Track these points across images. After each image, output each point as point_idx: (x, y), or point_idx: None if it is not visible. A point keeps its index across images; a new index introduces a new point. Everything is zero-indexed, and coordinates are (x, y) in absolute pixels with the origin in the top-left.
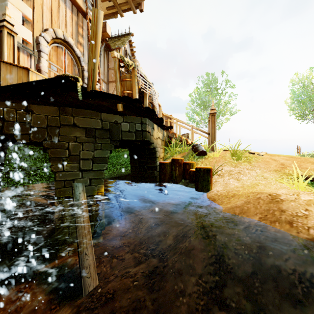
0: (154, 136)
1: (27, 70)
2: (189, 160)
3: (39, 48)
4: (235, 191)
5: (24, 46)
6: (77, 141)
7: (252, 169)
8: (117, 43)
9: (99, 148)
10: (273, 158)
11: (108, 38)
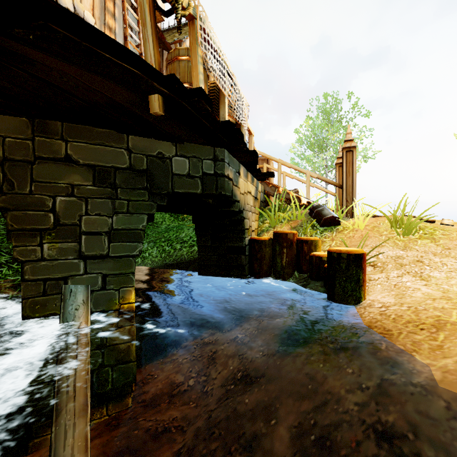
0: (241, 189)
1: None
2: (306, 235)
3: None
4: (436, 311)
5: None
6: (75, 194)
7: (446, 253)
8: (177, 35)
9: (125, 210)
10: None
11: (163, 31)
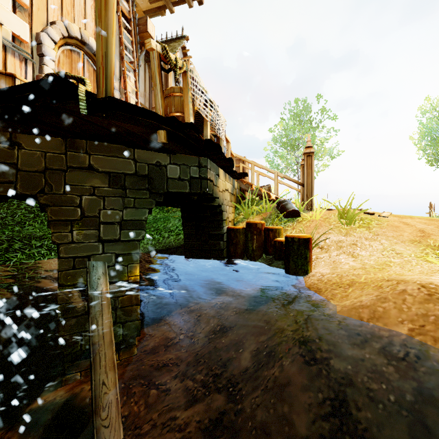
0: (220, 187)
1: (12, 78)
2: (273, 225)
3: (41, 51)
4: (353, 276)
5: (15, 45)
6: (95, 194)
7: (375, 238)
8: None
9: (132, 205)
10: (405, 222)
11: None
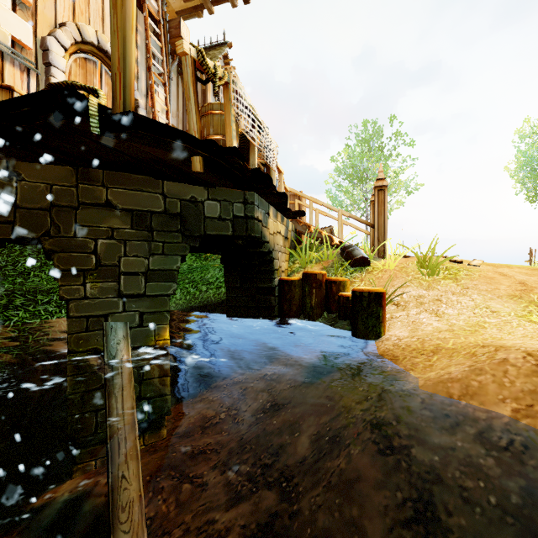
0: (270, 229)
1: (10, 91)
2: (337, 275)
3: (47, 59)
4: (438, 340)
5: (15, 52)
6: (114, 237)
7: (464, 292)
8: None
9: (160, 251)
10: (501, 272)
11: None
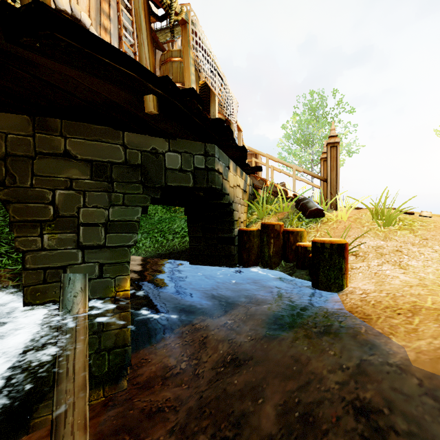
0: (230, 182)
1: None
2: (293, 226)
3: None
4: (412, 297)
5: None
6: (73, 188)
7: (424, 243)
8: (169, 35)
9: (120, 202)
10: None
11: (156, 30)
